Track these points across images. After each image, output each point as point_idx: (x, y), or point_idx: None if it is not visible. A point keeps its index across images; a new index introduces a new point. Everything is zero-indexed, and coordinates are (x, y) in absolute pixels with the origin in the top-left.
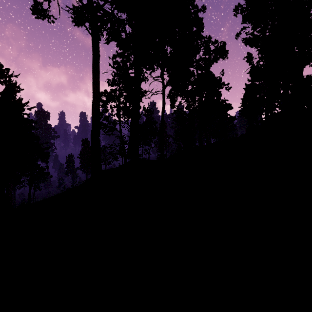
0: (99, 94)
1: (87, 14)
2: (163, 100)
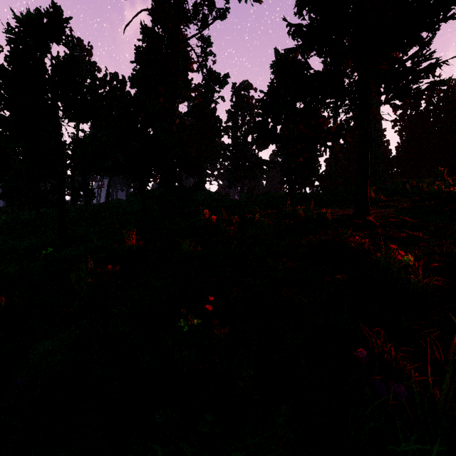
0: None
1: None
2: None
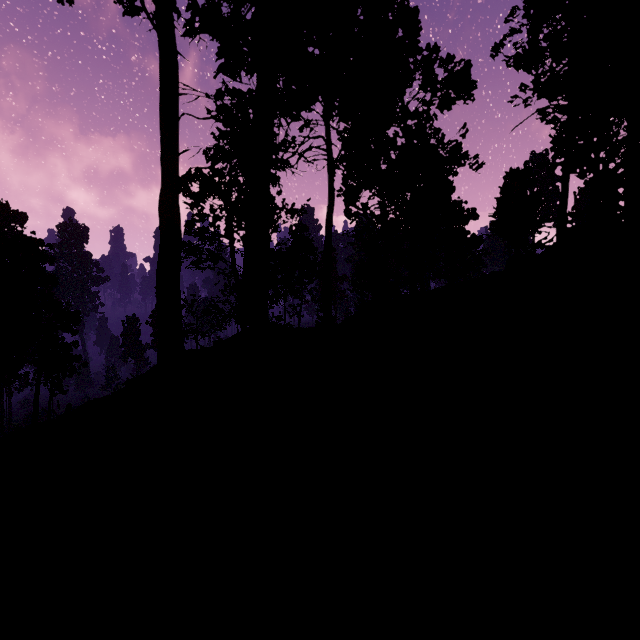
0: (176, 170)
1: None
2: (330, 191)
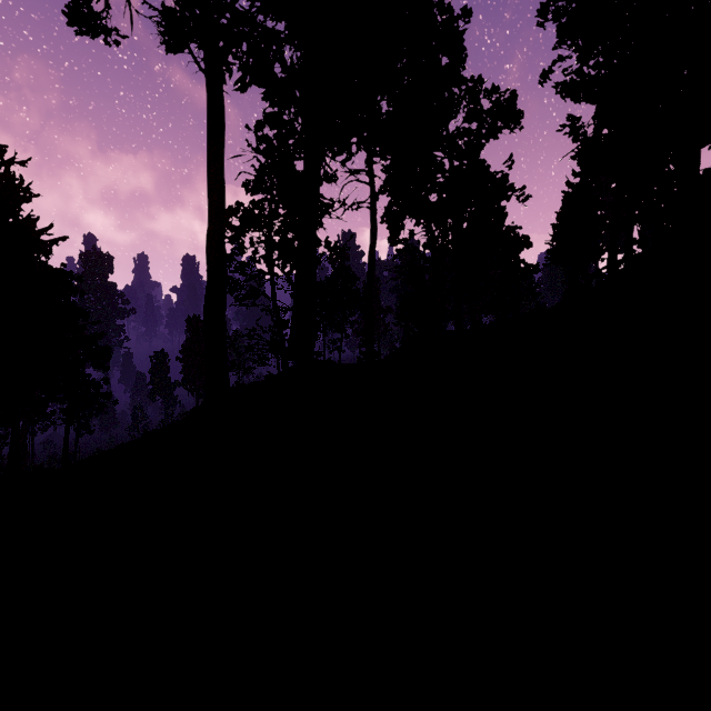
0: (223, 210)
1: (194, 22)
2: (372, 225)
